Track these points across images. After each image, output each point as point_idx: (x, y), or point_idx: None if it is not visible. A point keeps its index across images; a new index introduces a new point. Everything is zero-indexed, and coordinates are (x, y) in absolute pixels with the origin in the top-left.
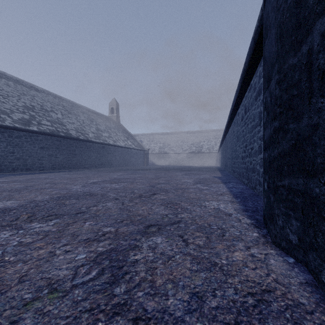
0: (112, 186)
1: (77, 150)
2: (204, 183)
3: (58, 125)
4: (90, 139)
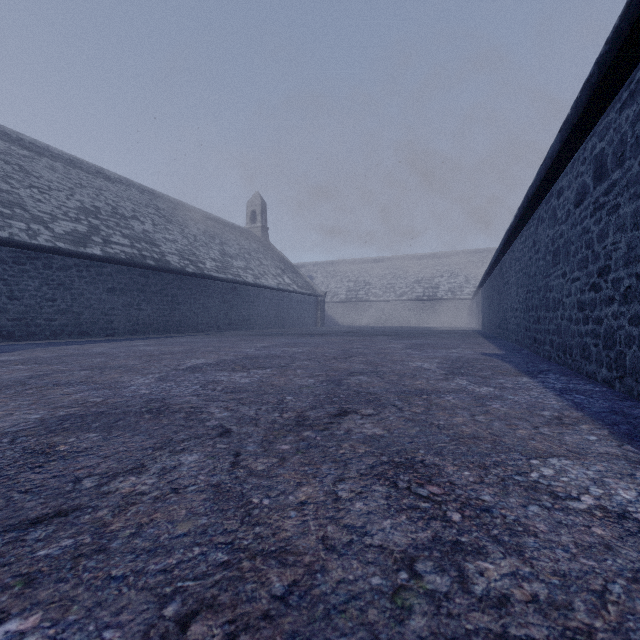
0: (233, 380)
1: (181, 295)
2: (473, 374)
3: (145, 244)
4: (207, 272)
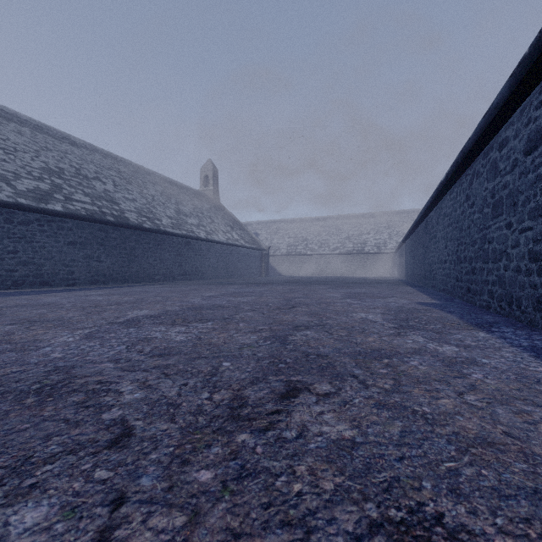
0: (167, 337)
1: (139, 248)
2: (423, 328)
3: (105, 202)
4: (163, 228)
